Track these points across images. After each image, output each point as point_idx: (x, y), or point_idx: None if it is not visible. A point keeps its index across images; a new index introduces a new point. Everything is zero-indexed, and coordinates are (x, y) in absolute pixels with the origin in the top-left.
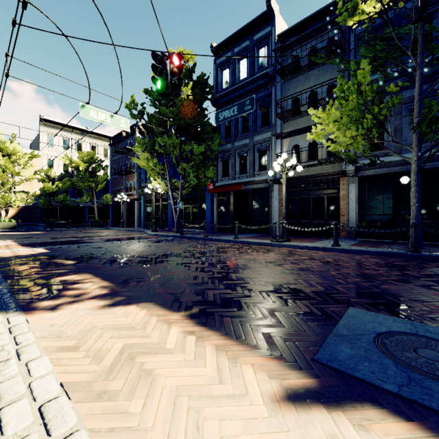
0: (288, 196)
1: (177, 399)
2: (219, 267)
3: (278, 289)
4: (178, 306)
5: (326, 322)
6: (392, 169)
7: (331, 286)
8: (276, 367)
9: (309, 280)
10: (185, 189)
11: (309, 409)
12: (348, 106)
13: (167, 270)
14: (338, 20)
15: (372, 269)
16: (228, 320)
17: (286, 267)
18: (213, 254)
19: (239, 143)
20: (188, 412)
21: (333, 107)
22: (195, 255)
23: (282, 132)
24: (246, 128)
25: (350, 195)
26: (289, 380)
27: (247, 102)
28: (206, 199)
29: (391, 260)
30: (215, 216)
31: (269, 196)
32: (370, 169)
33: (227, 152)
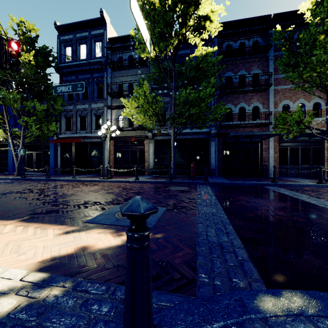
0: (115, 148)
1: (9, 243)
2: (52, 197)
3: (86, 203)
4: (13, 217)
5: (101, 211)
6: (169, 137)
7: (117, 198)
8: (65, 227)
9: (108, 197)
10: (27, 138)
11: (72, 233)
12: (139, 102)
13: (5, 202)
14: (136, 51)
15: (144, 190)
16: (47, 218)
17: (100, 192)
18: (50, 190)
19: (80, 106)
20: (14, 245)
21: (133, 100)
22: (34, 191)
23: (111, 105)
24: (86, 96)
25: (150, 150)
26: (69, 229)
27: (79, 85)
28: (50, 147)
29: (158, 185)
30: (58, 161)
31: (103, 148)
32: (160, 136)
33: (69, 112)
